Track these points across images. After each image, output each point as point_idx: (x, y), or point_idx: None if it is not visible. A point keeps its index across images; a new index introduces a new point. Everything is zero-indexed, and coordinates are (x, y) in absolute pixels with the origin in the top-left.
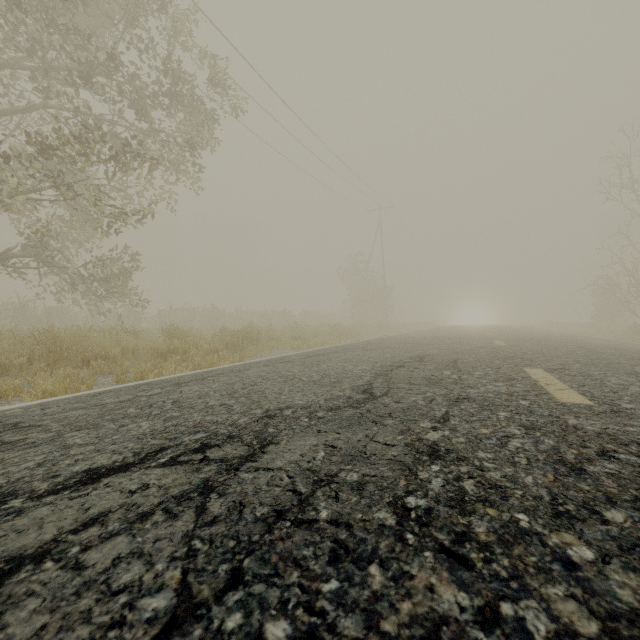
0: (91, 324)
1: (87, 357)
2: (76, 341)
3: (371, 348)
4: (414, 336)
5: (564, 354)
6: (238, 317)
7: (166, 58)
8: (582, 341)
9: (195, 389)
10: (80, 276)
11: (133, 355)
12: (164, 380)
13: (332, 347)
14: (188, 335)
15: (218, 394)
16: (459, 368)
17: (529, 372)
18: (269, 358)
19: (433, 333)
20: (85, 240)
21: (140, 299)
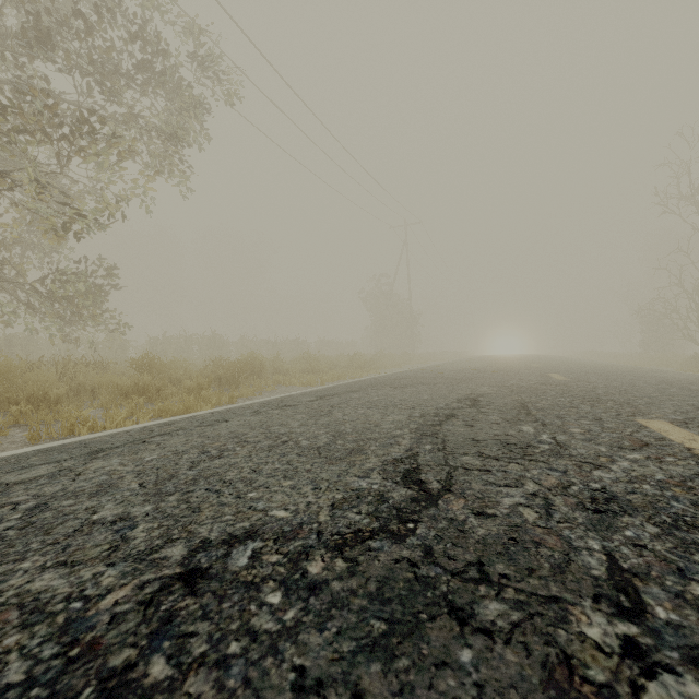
0: (64, 354)
1: (16, 399)
2: (4, 377)
3: (401, 384)
4: (449, 368)
5: (659, 393)
6: (244, 346)
7: (142, 18)
8: (652, 374)
9: (109, 467)
10: (35, 294)
11: (93, 394)
12: (85, 442)
13: (351, 383)
14: (169, 368)
15: (137, 482)
16: (540, 419)
17: (654, 428)
18: (266, 399)
19: (470, 364)
20: (49, 251)
21: (118, 323)
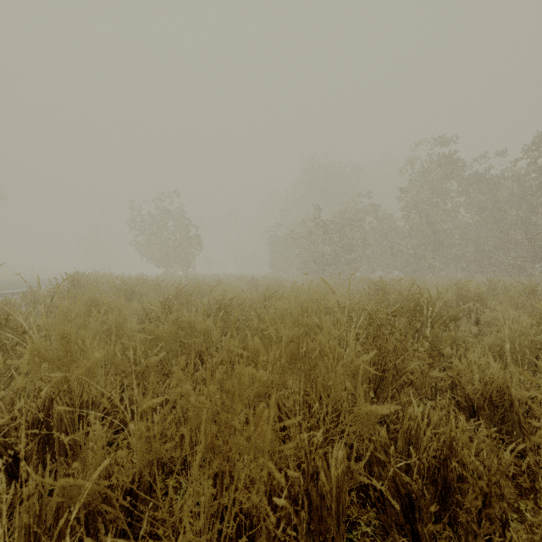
0: None
1: None
2: None
3: None
4: None
5: None
6: None
7: None
8: None
9: None
10: None
11: None
12: None
13: None
14: None
15: None
16: None
17: None
18: None
19: None
20: None
21: None
